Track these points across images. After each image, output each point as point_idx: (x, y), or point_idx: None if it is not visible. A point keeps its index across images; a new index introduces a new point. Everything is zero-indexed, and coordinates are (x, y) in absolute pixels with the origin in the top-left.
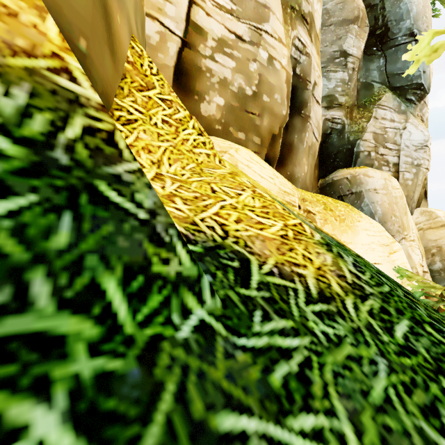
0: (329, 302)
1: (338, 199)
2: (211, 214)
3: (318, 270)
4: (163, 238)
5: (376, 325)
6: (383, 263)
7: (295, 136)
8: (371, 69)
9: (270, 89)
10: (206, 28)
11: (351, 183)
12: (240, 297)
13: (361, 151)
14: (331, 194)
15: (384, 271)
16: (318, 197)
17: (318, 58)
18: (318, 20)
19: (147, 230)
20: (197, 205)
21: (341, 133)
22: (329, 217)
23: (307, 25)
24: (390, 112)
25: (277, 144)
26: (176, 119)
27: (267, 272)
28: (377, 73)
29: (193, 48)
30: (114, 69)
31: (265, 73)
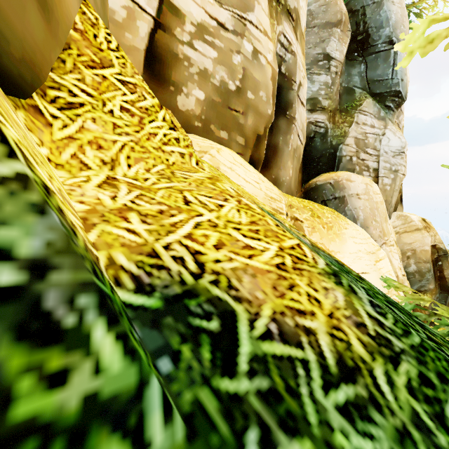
0: (354, 379)
1: (322, 203)
2: (180, 237)
3: (330, 319)
4: (60, 320)
5: (423, 413)
6: (370, 272)
7: (280, 138)
8: (353, 75)
9: (255, 85)
10: (184, 10)
11: (334, 188)
12: (220, 400)
13: (344, 156)
14: (314, 198)
15: (372, 280)
16: (304, 203)
17: (303, 57)
18: (304, 18)
19: (13, 312)
20: (162, 223)
21: (324, 137)
22: (316, 224)
23: (293, 21)
24: (370, 118)
25: (262, 146)
26: (140, 107)
27: (262, 334)
28: (359, 78)
29: (168, 31)
30: (48, 31)
31: (250, 67)
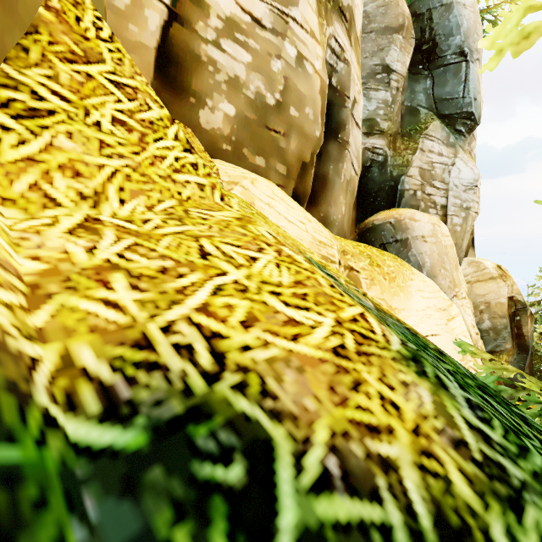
0: None
1: (381, 247)
2: (190, 310)
3: (416, 438)
4: None
5: None
6: (441, 333)
7: (331, 167)
8: (417, 91)
9: (300, 100)
10: None
11: (395, 229)
12: None
13: (406, 190)
14: (372, 241)
15: (443, 344)
16: (360, 248)
17: (358, 68)
18: (359, 19)
19: None
20: (163, 289)
21: (383, 166)
22: (376, 275)
23: (346, 22)
24: (438, 144)
25: (308, 176)
26: (142, 120)
27: (315, 481)
28: (424, 96)
29: (187, 25)
30: None
31: (293, 76)
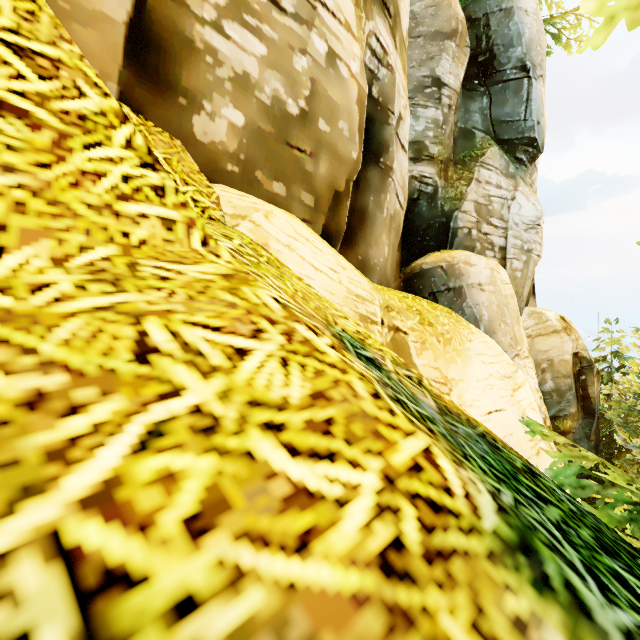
0: None
1: (430, 297)
2: (64, 508)
3: None
4: None
5: None
6: (506, 408)
7: (371, 198)
8: (472, 111)
9: (332, 110)
10: None
11: (447, 275)
12: None
13: (460, 228)
14: (419, 289)
15: (509, 422)
16: (408, 301)
17: (404, 77)
18: (406, 16)
19: None
20: (13, 453)
21: (433, 199)
22: (428, 337)
23: (390, 18)
24: (496, 174)
25: (342, 209)
26: (64, 111)
27: None
28: (480, 117)
29: None
30: None
31: (323, 79)
